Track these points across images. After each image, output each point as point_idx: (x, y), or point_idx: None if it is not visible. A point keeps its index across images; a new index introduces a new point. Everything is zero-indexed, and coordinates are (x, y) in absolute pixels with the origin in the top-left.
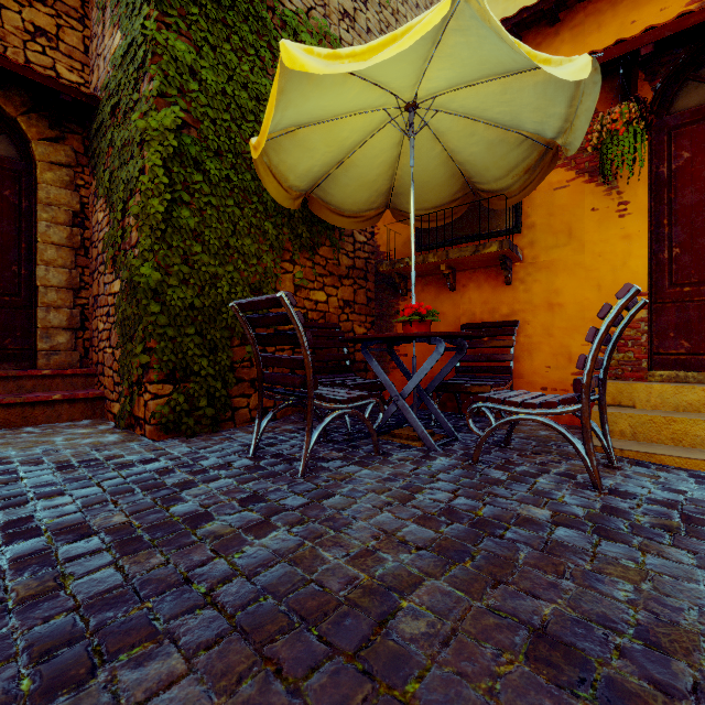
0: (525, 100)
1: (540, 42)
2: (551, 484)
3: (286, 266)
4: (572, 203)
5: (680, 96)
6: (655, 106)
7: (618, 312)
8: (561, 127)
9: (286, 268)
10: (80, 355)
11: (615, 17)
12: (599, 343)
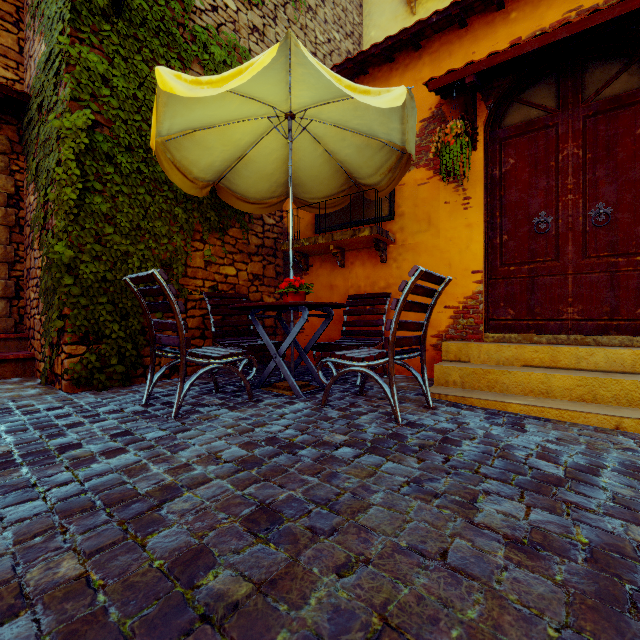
0: (372, 117)
1: (408, 63)
2: (368, 419)
3: (197, 244)
4: (431, 196)
5: (508, 114)
6: (490, 121)
7: (410, 287)
8: (402, 138)
9: (197, 246)
10: (15, 321)
11: (461, 47)
12: (399, 310)
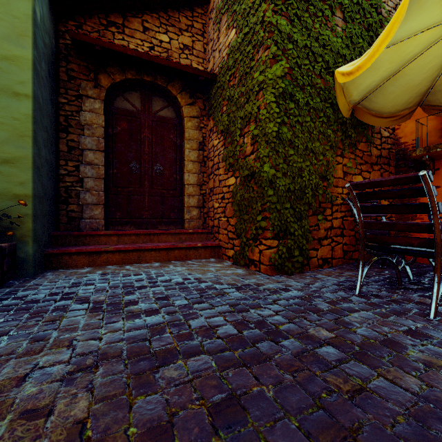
0: None
1: None
2: None
3: (338, 159)
4: None
5: None
6: None
7: None
8: None
9: (338, 160)
10: (202, 221)
11: None
12: None
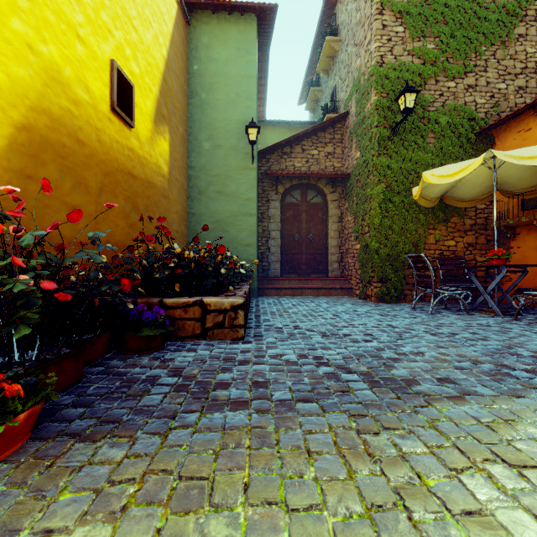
0: None
1: None
2: None
3: (430, 231)
4: None
5: None
6: None
7: None
8: None
9: (430, 232)
10: (341, 272)
11: None
12: None
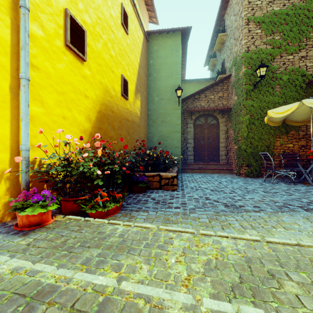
0: None
1: None
2: None
3: (277, 139)
4: None
5: None
6: None
7: None
8: None
9: (277, 139)
10: (227, 160)
11: None
12: None
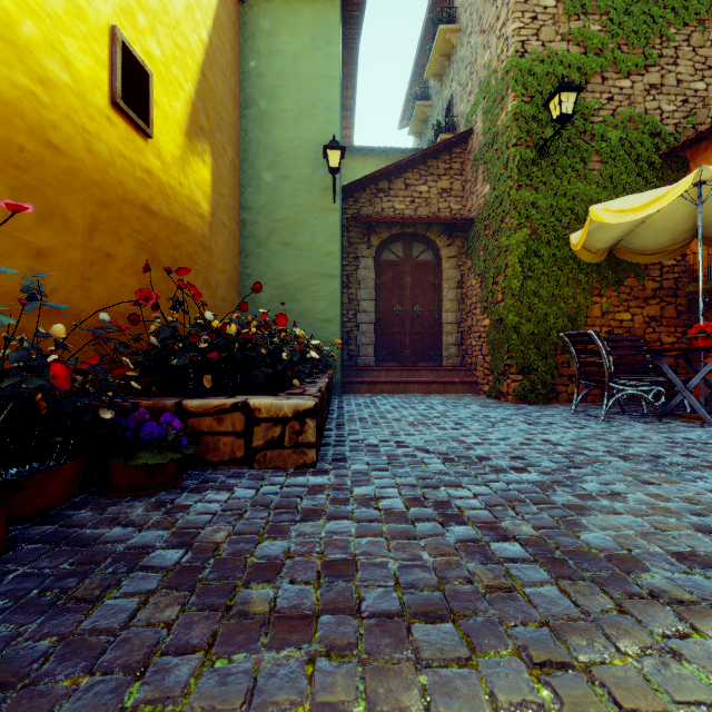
0: None
1: None
2: None
3: (595, 299)
4: None
5: None
6: None
7: None
8: None
9: (595, 300)
10: (460, 359)
11: None
12: None
